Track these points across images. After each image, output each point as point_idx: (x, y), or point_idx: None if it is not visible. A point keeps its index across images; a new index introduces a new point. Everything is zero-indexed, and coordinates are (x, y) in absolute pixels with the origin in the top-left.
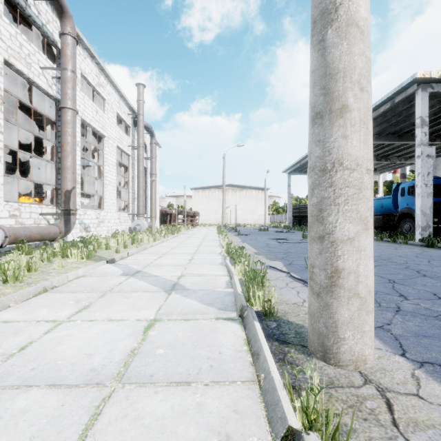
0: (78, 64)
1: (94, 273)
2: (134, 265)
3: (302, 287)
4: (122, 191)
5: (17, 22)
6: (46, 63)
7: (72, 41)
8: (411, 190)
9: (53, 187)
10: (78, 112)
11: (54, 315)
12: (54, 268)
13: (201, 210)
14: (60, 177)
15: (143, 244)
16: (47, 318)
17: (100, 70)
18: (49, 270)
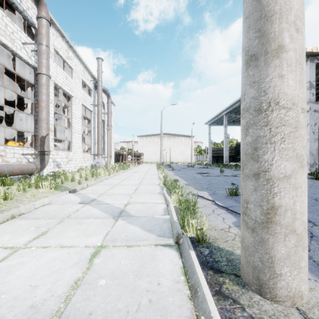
0: (52, 41)
1: (57, 202)
2: (91, 194)
3: (226, 214)
4: (86, 137)
5: (5, 9)
6: (26, 39)
7: (46, 23)
8: None
9: (32, 134)
10: (52, 78)
11: (14, 242)
12: (27, 197)
13: (145, 152)
14: (37, 126)
15: (100, 177)
16: (6, 245)
17: (69, 47)
18: (22, 198)
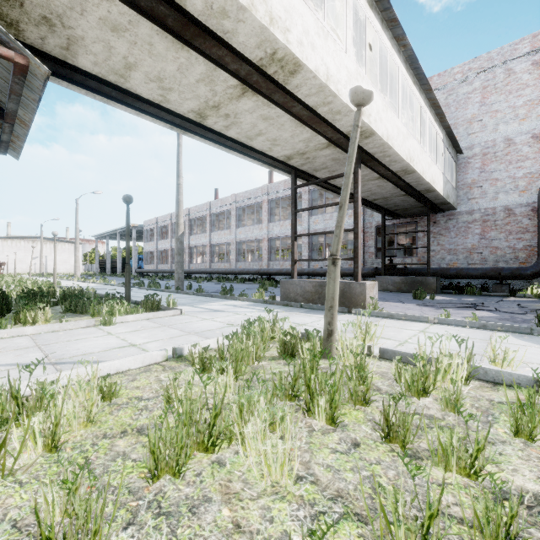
0: None
1: None
2: None
3: None
4: None
5: None
6: None
7: None
8: (140, 259)
9: None
10: None
11: None
12: None
13: (1, 260)
14: None
15: None
16: None
17: None
18: None
